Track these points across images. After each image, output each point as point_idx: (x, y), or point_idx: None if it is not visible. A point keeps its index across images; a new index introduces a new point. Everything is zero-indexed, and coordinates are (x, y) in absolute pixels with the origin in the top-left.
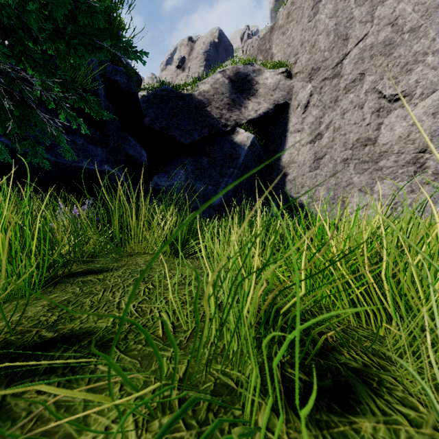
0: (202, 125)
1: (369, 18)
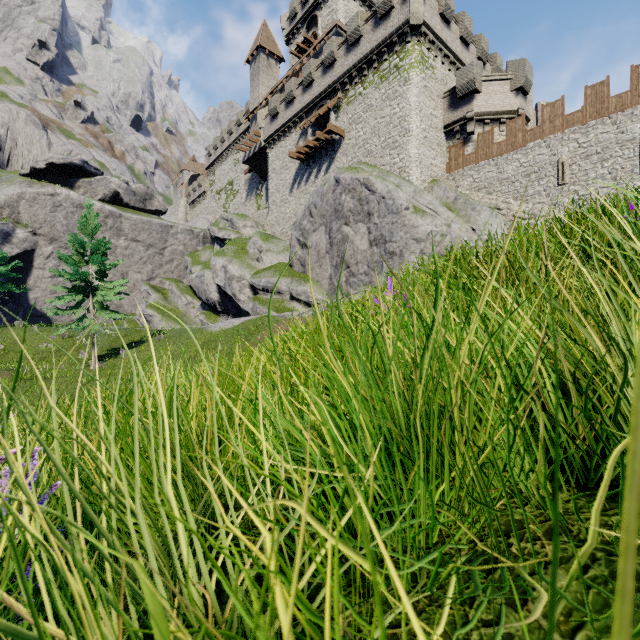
0: None
1: None
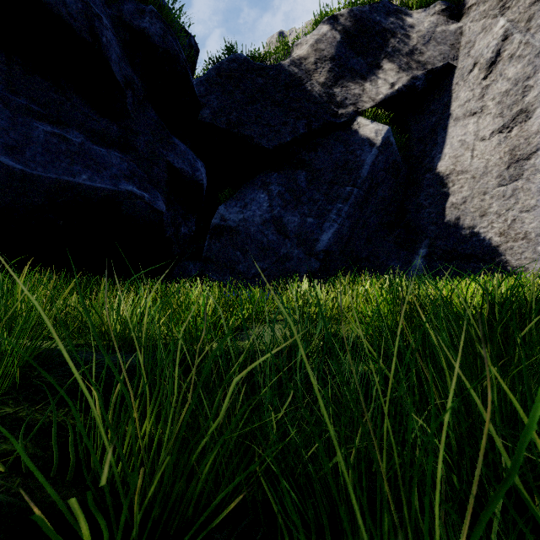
0: (296, 116)
1: None
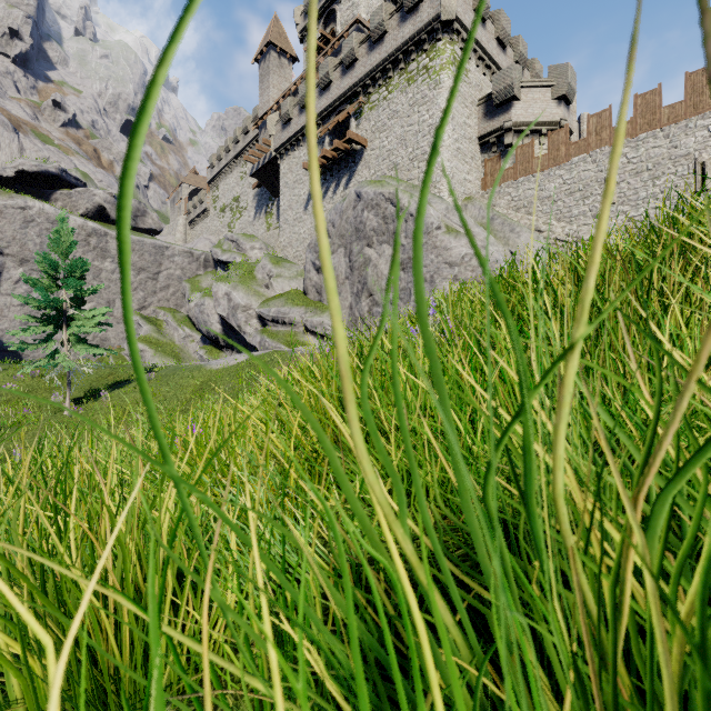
0: None
1: None
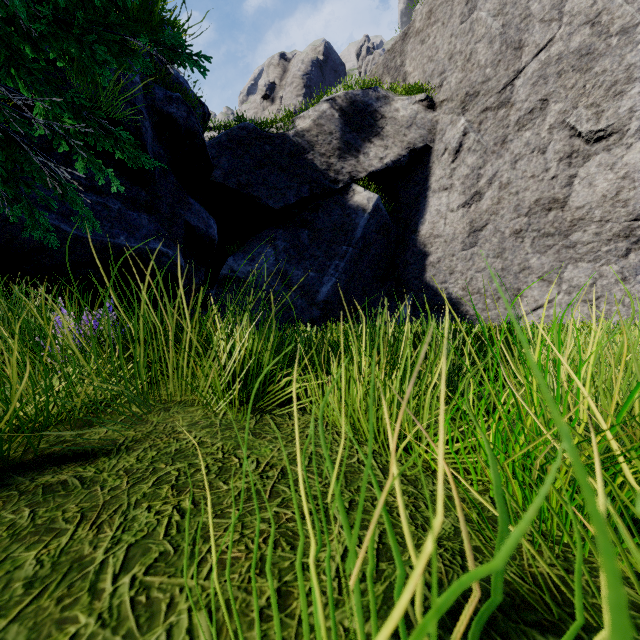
0: (299, 181)
1: (555, 15)
